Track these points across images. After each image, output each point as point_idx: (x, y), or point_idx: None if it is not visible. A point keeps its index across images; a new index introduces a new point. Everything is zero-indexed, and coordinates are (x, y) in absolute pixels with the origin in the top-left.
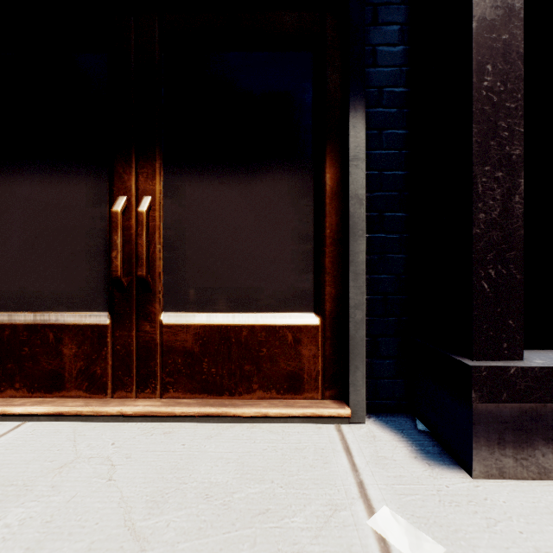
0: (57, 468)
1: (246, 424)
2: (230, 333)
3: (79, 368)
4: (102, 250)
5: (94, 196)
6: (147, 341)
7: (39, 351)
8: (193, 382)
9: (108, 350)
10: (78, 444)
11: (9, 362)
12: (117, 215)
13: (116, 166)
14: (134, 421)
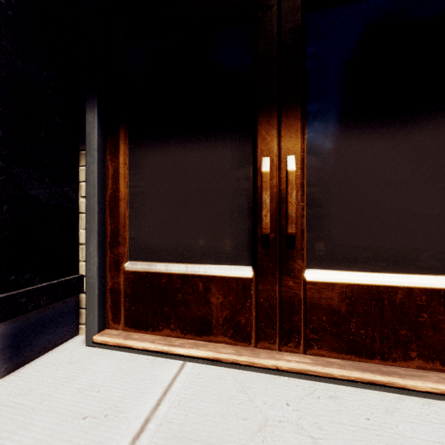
0: (257, 431)
1: (416, 398)
2: (381, 295)
3: (225, 316)
4: (245, 208)
5: (238, 158)
6: (289, 296)
7: (190, 298)
8: (339, 341)
9: (251, 302)
10: (252, 399)
11: (165, 305)
12: (266, 175)
13: (259, 129)
14: (286, 375)
